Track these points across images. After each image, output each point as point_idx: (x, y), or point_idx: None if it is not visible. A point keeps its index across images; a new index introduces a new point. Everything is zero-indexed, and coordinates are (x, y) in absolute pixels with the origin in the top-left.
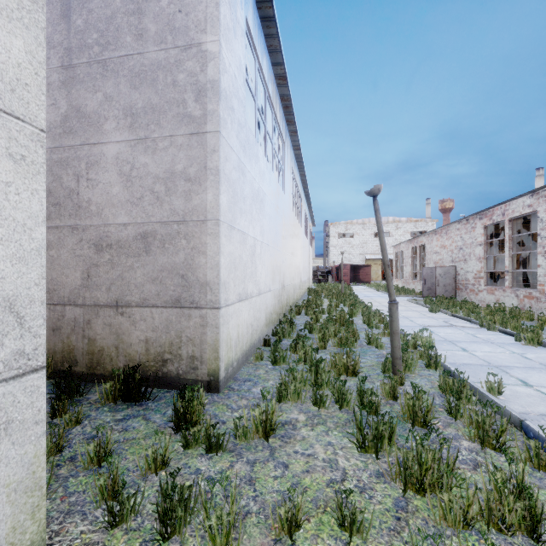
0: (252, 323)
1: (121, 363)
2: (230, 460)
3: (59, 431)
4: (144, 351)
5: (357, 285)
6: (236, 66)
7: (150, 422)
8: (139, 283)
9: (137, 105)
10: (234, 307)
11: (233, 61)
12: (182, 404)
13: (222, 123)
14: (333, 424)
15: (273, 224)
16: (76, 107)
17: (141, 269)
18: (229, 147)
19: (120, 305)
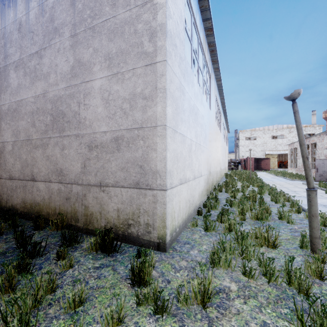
0: (189, 199)
1: (103, 224)
2: (173, 326)
3: (53, 277)
4: (116, 216)
5: (259, 171)
6: (178, 15)
7: (116, 273)
8: (113, 171)
9: (112, 51)
10: (176, 189)
11: (176, 12)
12: (137, 266)
13: (168, 54)
14: (264, 299)
15: (203, 130)
16: (78, 59)
17: (114, 161)
18: (173, 73)
19: (102, 185)
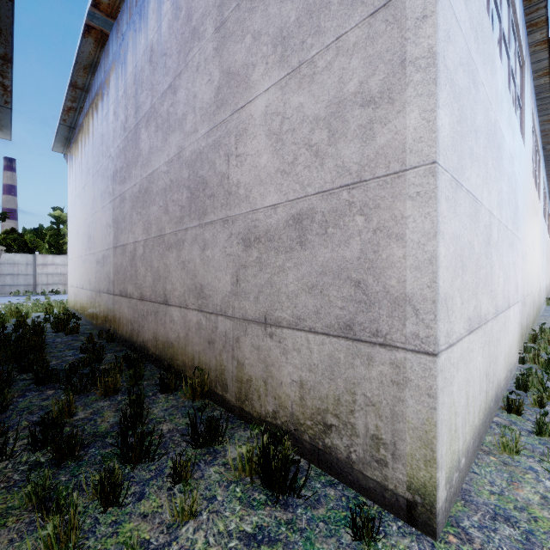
0: (487, 370)
1: (270, 407)
2: None
3: None
4: (298, 398)
5: None
6: None
7: None
8: (291, 292)
9: (289, 21)
10: (460, 346)
11: None
12: None
13: None
14: None
15: (511, 193)
16: (226, 70)
17: (293, 270)
18: (453, 16)
19: (269, 323)
